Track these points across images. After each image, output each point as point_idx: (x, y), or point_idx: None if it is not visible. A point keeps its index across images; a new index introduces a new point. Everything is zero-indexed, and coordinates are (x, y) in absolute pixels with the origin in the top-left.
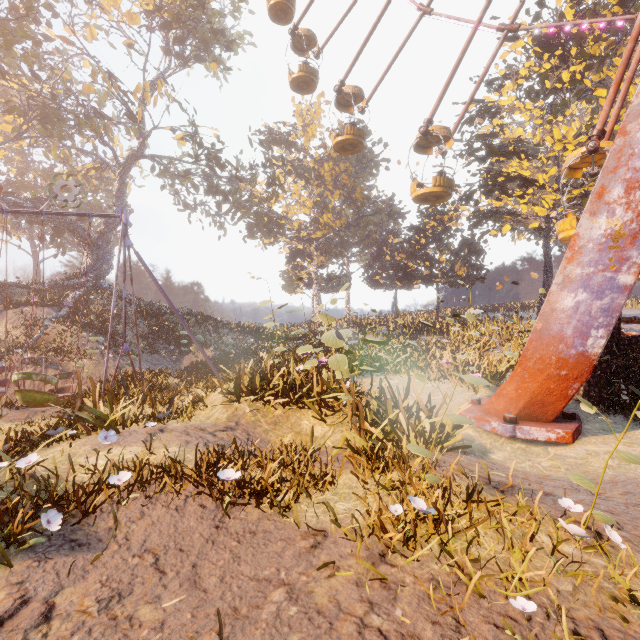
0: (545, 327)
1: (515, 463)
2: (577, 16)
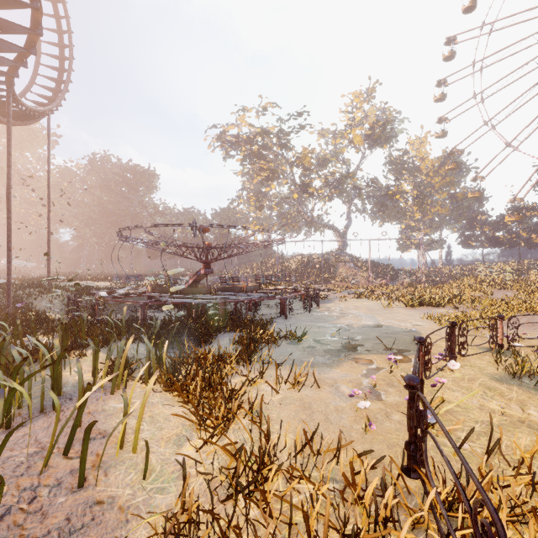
0: None
1: None
2: None
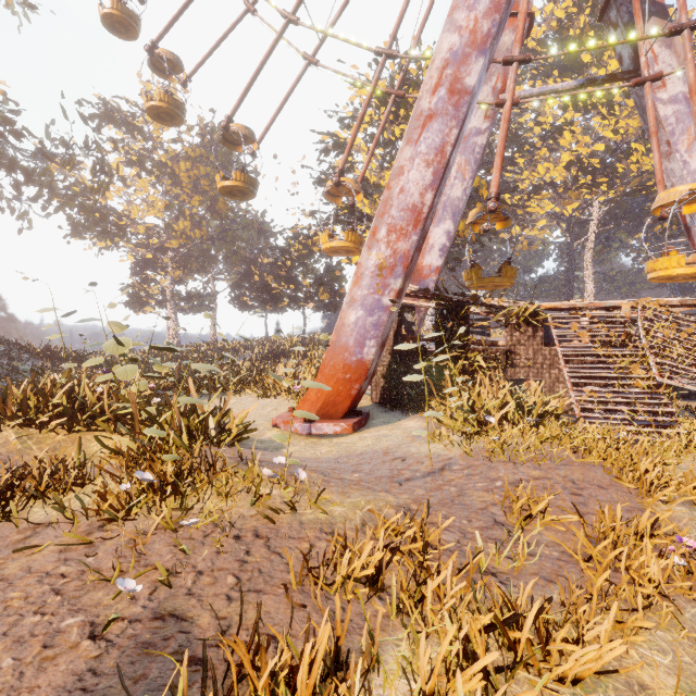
0: (338, 339)
1: (301, 453)
2: (405, 83)
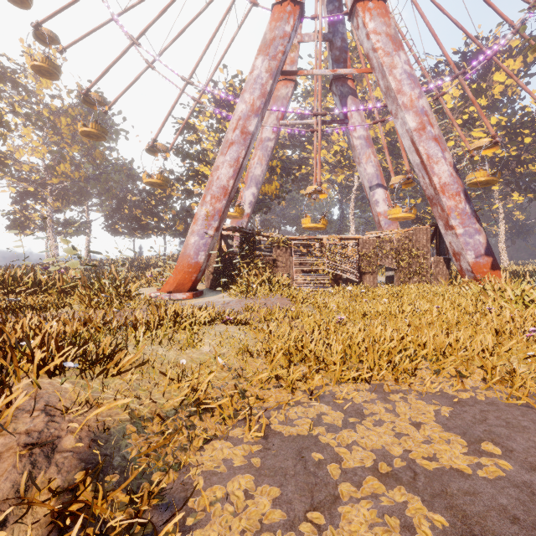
0: (185, 251)
1: None
2: (232, 96)
